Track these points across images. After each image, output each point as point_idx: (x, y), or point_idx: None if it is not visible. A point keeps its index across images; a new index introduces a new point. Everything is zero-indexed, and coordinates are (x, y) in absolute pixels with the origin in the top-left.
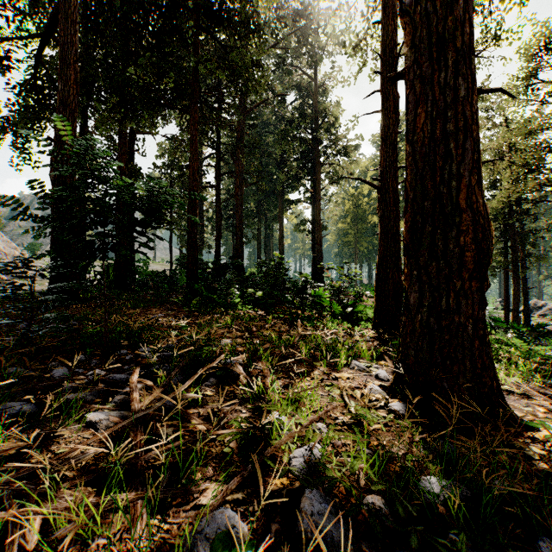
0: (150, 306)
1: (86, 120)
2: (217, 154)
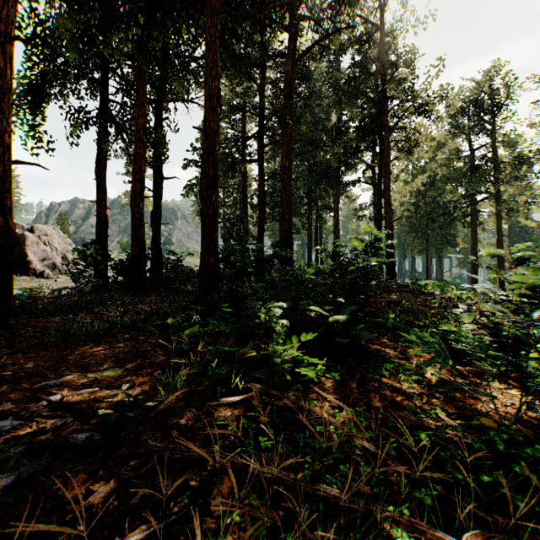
0: (116, 334)
1: (107, 87)
2: (260, 121)
